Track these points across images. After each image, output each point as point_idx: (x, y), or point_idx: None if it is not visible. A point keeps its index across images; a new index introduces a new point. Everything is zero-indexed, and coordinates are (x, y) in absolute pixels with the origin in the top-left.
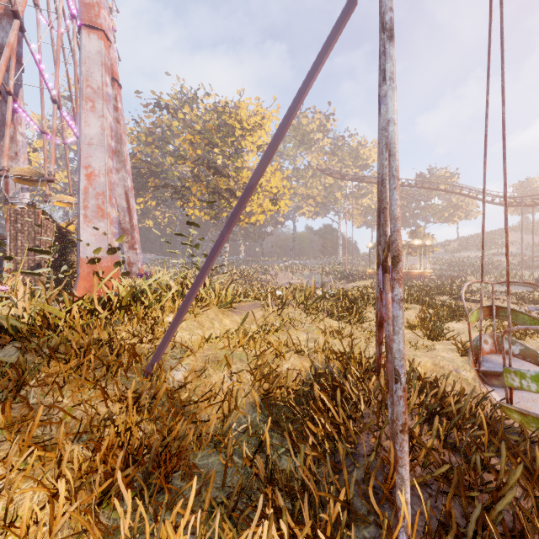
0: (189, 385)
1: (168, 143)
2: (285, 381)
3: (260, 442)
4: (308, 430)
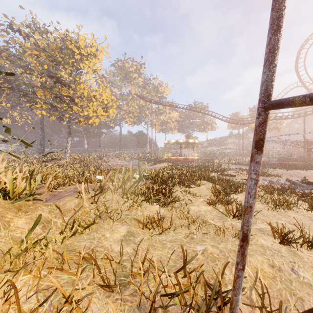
0: None
1: (21, 59)
2: None
3: None
4: None
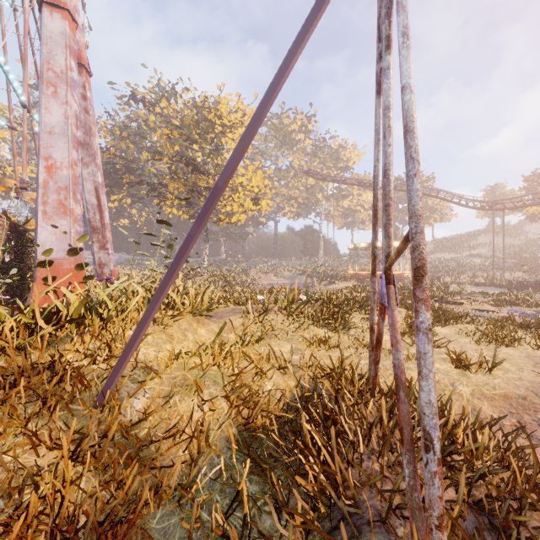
0: (151, 416)
1: (145, 138)
2: (266, 403)
3: (236, 493)
4: (296, 482)
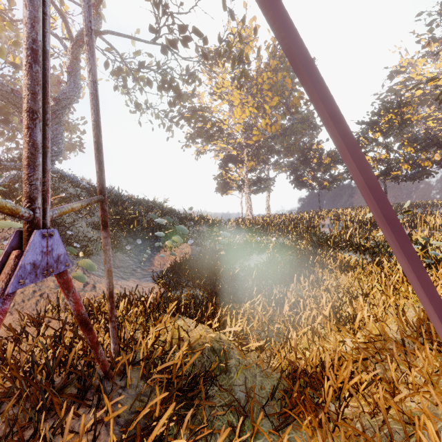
0: None
1: None
2: None
3: None
4: None
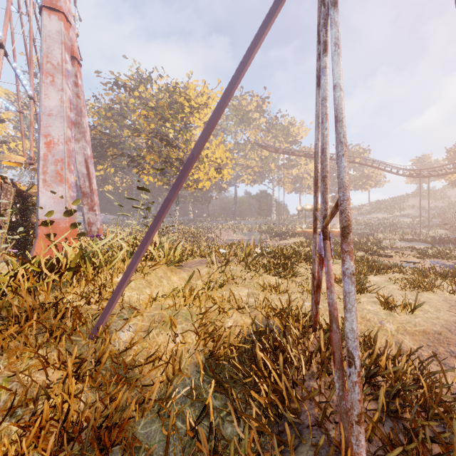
0: (135, 346)
1: (126, 118)
2: (228, 336)
3: (204, 406)
4: (251, 396)
